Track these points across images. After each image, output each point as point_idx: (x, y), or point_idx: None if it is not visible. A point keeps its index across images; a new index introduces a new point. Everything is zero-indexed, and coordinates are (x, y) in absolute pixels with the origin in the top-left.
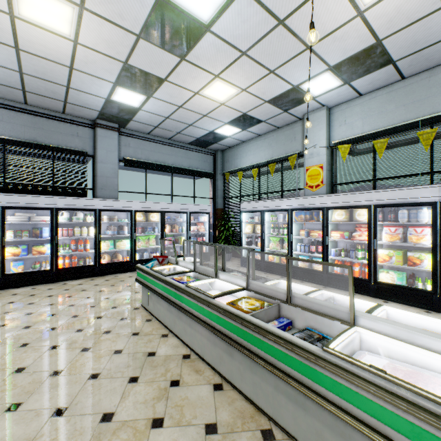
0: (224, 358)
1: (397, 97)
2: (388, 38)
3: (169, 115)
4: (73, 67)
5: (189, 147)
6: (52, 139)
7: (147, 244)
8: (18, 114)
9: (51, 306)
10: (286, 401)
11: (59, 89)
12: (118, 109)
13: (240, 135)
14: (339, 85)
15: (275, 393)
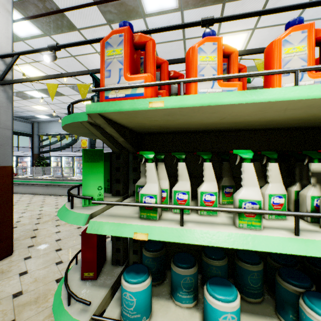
0: (47, 190)
1: None
2: None
3: None
4: None
5: (15, 119)
6: None
7: None
8: None
9: None
10: (60, 190)
11: None
12: None
13: (50, 119)
14: None
15: (58, 190)
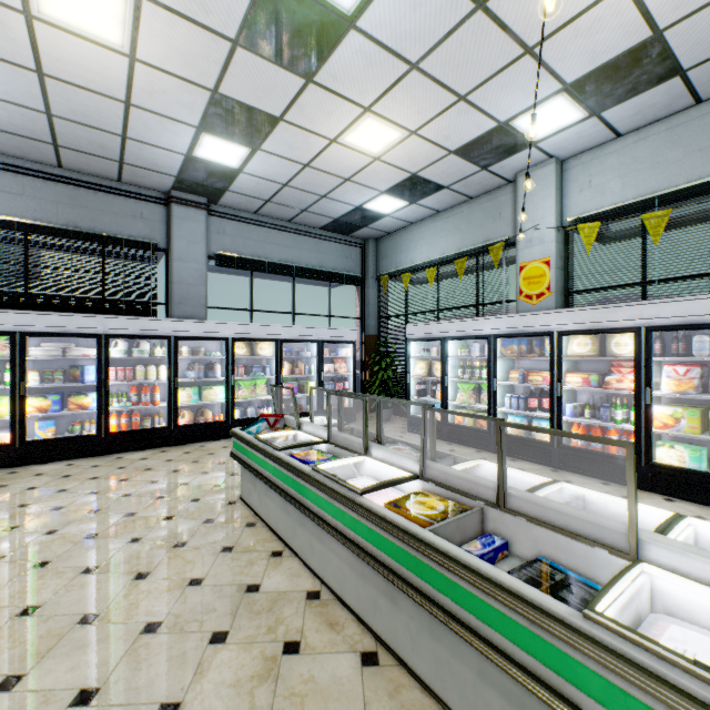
0: (381, 605)
1: (688, 136)
2: (676, 26)
3: (289, 180)
4: (130, 101)
5: (322, 235)
6: (102, 223)
7: (252, 393)
8: (49, 183)
9: (93, 497)
10: (501, 703)
11: (110, 140)
12: (205, 173)
13: (405, 212)
14: (580, 119)
15: (479, 685)
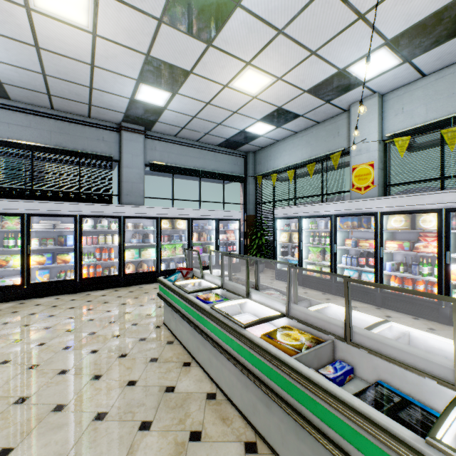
0: (259, 408)
1: None
2: None
3: (196, 114)
4: (94, 64)
5: (218, 149)
6: (78, 144)
7: (173, 253)
8: (45, 119)
9: (70, 320)
10: None
11: (83, 90)
12: (142, 110)
13: (273, 133)
14: (396, 65)
15: None
